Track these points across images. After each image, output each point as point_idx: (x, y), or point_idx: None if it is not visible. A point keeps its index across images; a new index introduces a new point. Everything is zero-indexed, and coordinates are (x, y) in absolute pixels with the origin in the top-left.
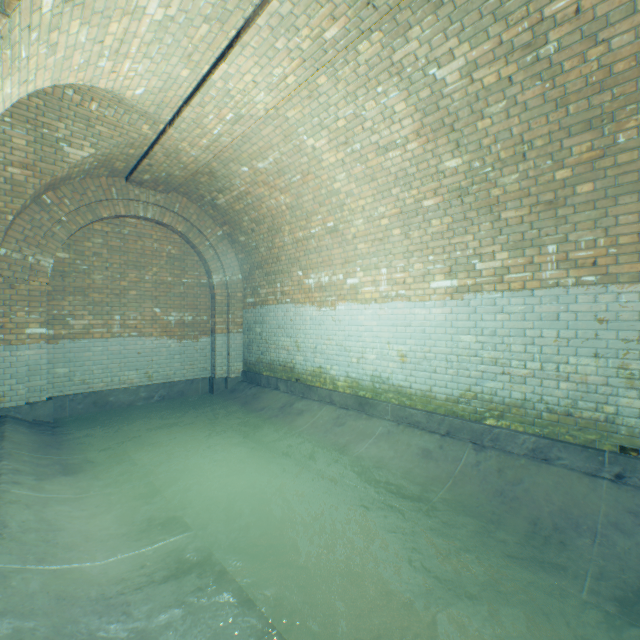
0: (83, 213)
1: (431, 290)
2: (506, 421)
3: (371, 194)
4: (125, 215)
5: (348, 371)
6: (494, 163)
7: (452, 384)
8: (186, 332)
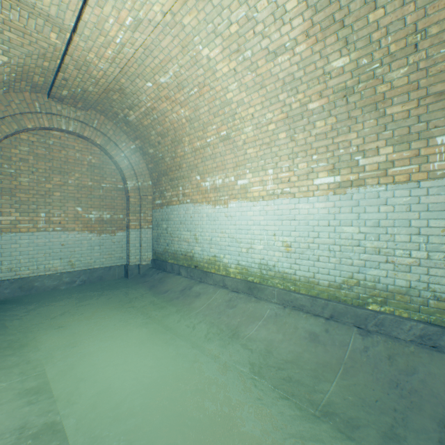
0: (8, 123)
1: (314, 186)
2: (390, 307)
3: (260, 101)
4: (49, 127)
5: (238, 259)
6: (383, 58)
7: (335, 271)
8: (105, 227)
